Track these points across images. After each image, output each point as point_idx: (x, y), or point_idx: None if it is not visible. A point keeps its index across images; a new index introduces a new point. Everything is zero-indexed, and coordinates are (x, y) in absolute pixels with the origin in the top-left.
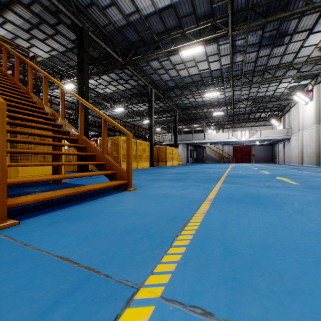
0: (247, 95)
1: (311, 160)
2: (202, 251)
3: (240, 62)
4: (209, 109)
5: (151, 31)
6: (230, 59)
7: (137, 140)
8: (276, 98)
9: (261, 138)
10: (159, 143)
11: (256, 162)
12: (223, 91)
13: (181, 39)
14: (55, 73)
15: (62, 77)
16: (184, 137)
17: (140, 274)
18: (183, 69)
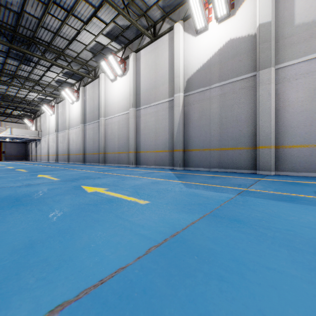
0: None
1: (54, 157)
2: None
3: None
4: None
5: None
6: None
7: None
8: (28, 101)
9: (13, 135)
10: None
11: (8, 159)
12: None
13: None
14: None
15: None
16: None
17: None
18: None
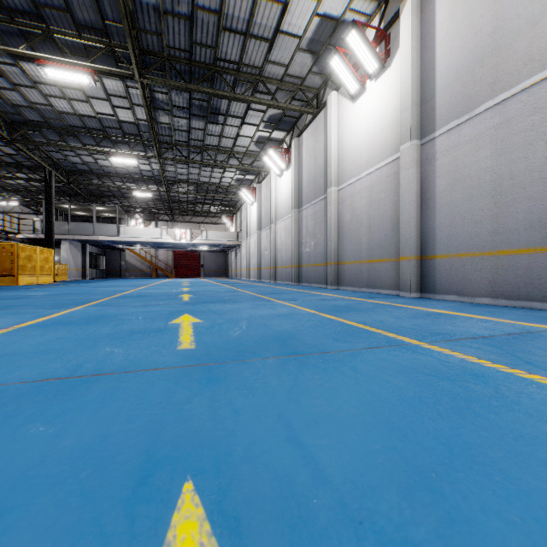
0: (186, 175)
1: (256, 273)
2: None
3: (167, 125)
4: (128, 184)
5: None
6: (147, 117)
7: None
8: (224, 189)
9: (208, 241)
10: (4, 234)
11: (206, 276)
12: (147, 159)
13: (47, 42)
14: None
15: None
16: (74, 228)
17: None
18: (60, 98)
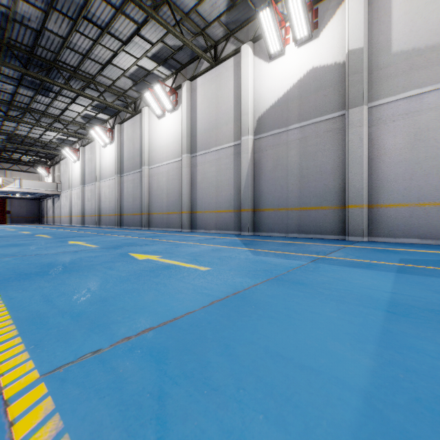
0: None
1: (79, 219)
2: None
3: None
4: None
5: None
6: None
7: None
8: (44, 143)
9: (23, 189)
10: None
11: (15, 222)
12: None
13: None
14: None
15: None
16: None
17: None
18: None
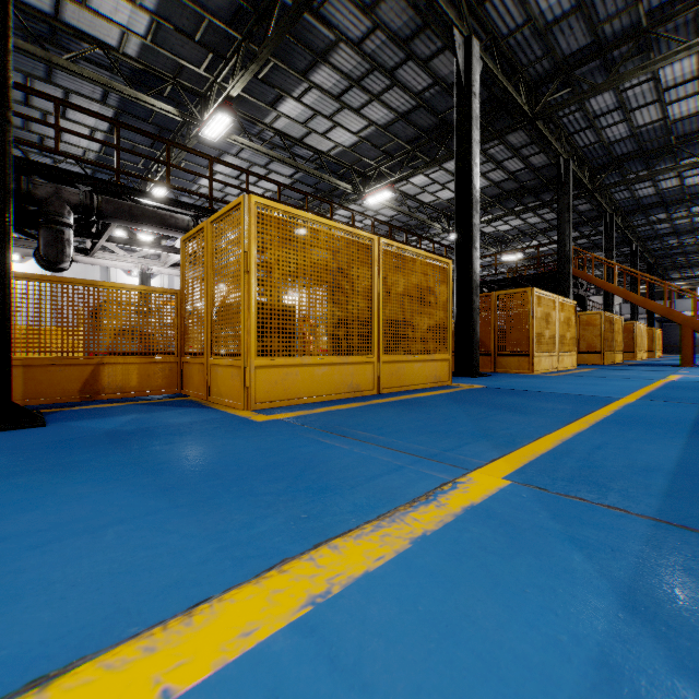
0: None
1: None
2: None
3: None
4: None
5: (684, 194)
6: None
7: (641, 324)
8: None
9: None
10: None
11: None
12: None
13: None
14: (491, 241)
15: (501, 245)
16: None
17: None
18: None
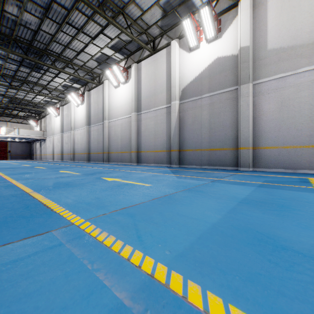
0: (5, 92)
1: (59, 156)
2: (19, 179)
3: None
4: None
5: None
6: None
7: None
8: (34, 104)
9: (20, 136)
10: None
11: (13, 158)
12: None
13: None
14: None
15: None
16: None
17: (7, 181)
18: None
